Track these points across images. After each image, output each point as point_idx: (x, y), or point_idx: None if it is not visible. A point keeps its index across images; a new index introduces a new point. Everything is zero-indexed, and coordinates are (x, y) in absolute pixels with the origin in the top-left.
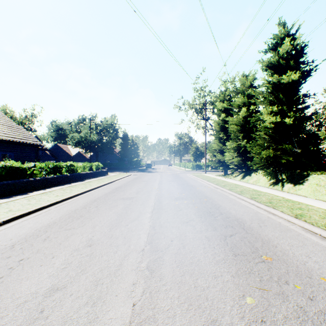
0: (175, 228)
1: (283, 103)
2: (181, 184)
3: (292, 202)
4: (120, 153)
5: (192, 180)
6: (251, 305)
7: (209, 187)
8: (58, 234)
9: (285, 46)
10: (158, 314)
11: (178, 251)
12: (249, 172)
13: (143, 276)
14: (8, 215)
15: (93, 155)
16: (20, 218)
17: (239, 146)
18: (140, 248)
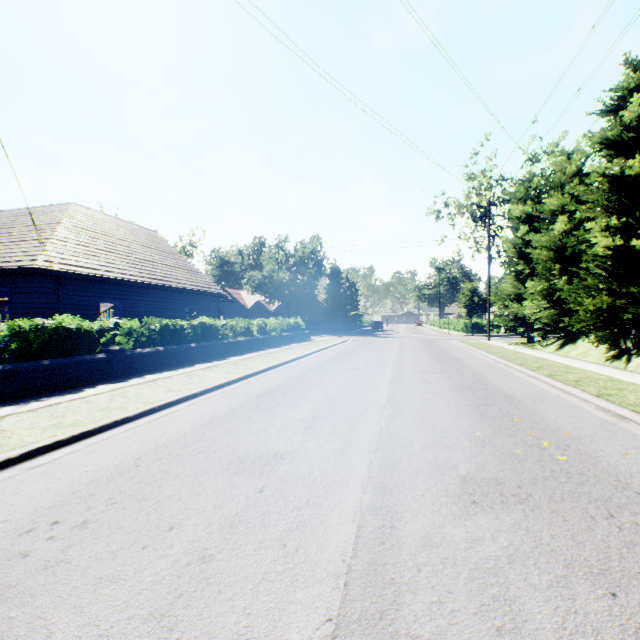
0: (419, 396)
1: (632, 209)
2: (436, 355)
3: (617, 382)
4: (327, 302)
5: (458, 350)
6: (478, 435)
7: (484, 360)
8: (293, 392)
9: (635, 106)
10: (400, 431)
11: (420, 409)
12: (574, 337)
13: (386, 418)
14: (232, 376)
15: (280, 307)
16: (243, 380)
17: (552, 288)
18: (380, 405)
